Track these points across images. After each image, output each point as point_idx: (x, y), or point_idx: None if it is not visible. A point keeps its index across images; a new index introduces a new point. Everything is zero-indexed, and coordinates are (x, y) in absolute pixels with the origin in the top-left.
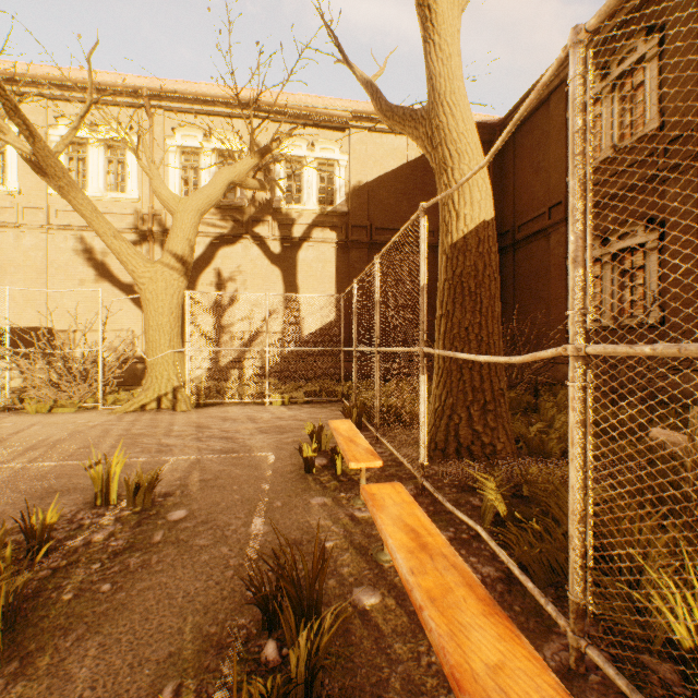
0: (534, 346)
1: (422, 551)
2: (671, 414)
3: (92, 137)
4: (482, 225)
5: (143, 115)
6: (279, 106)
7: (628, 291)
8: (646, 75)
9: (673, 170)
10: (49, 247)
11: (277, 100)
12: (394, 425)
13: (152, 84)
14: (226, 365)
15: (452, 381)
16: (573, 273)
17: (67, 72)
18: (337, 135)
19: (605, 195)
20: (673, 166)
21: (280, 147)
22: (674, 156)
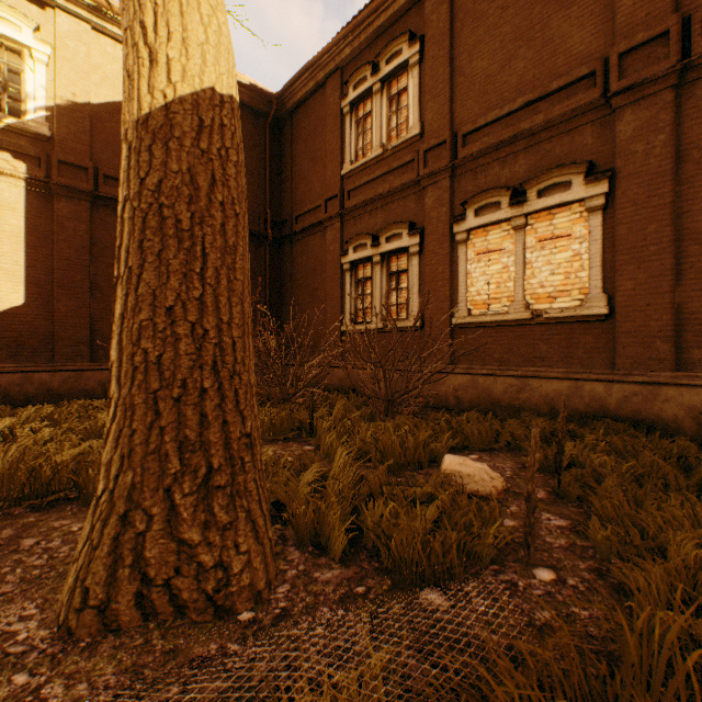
0: (312, 348)
1: None
2: (444, 425)
3: None
4: (209, 95)
5: None
6: None
7: (395, 294)
8: (409, 82)
9: (431, 178)
10: None
11: None
12: (60, 506)
13: None
14: None
15: (134, 430)
16: None
17: None
18: (29, 8)
19: (376, 195)
20: (432, 173)
21: None
22: (432, 165)
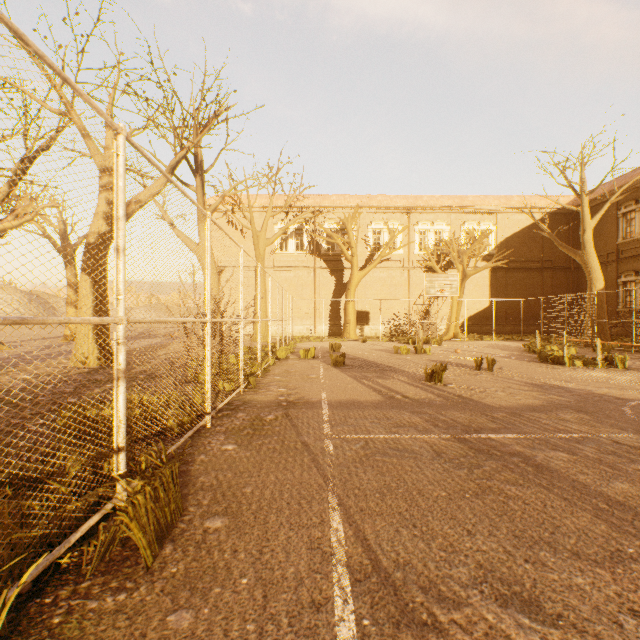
0: None
1: (613, 342)
2: None
3: (384, 228)
4: (602, 289)
5: (404, 216)
6: (467, 208)
7: None
8: None
9: None
10: (366, 276)
11: (465, 205)
12: None
13: (410, 203)
14: (440, 327)
15: (593, 328)
16: (633, 312)
17: (372, 200)
18: (490, 217)
19: (637, 254)
20: None
21: (464, 226)
22: None
